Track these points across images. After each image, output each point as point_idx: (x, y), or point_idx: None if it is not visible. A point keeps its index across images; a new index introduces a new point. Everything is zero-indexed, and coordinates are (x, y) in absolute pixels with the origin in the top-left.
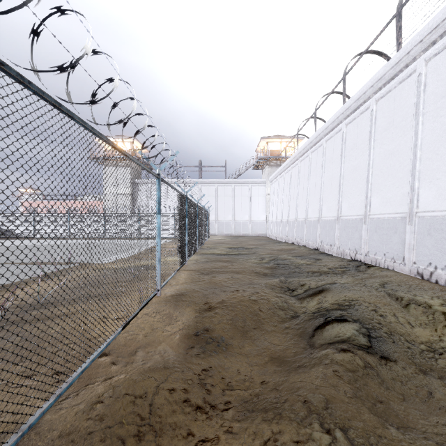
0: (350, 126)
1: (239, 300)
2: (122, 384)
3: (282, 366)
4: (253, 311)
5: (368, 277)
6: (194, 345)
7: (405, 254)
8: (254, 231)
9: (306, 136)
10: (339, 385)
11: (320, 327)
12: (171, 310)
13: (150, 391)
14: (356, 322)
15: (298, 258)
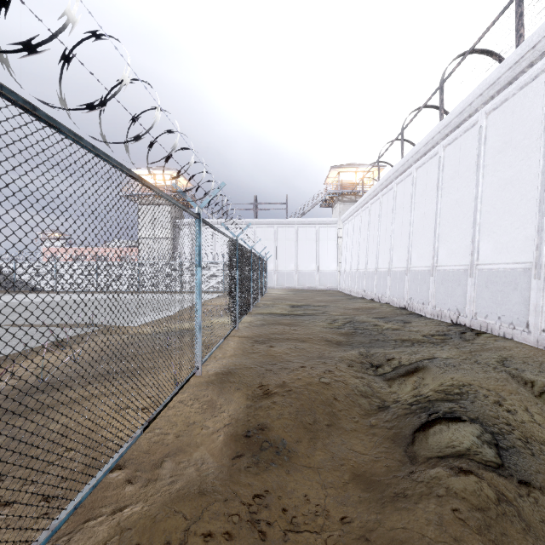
0: (450, 148)
1: (306, 382)
2: (135, 525)
3: (370, 490)
4: (325, 399)
5: (479, 348)
6: (244, 453)
7: (529, 318)
8: (322, 284)
9: (389, 163)
10: (465, 538)
11: (422, 428)
12: (214, 396)
13: (174, 540)
14: (475, 422)
15: (381, 321)
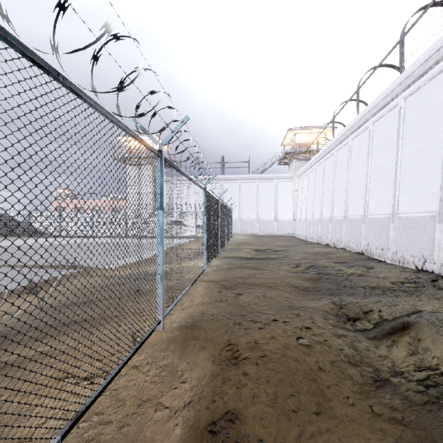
0: (412, 99)
1: (282, 344)
2: None
3: None
4: (308, 370)
5: None
6: None
7: None
8: (280, 230)
9: (341, 123)
10: None
11: None
12: (175, 358)
13: None
14: None
15: (343, 266)
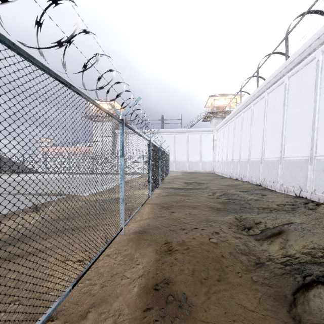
0: (293, 78)
1: (199, 242)
2: None
3: None
4: (215, 257)
5: (323, 216)
6: (153, 306)
7: None
8: (203, 169)
9: (247, 92)
10: None
11: (300, 290)
12: (132, 250)
13: None
14: None
15: (245, 194)
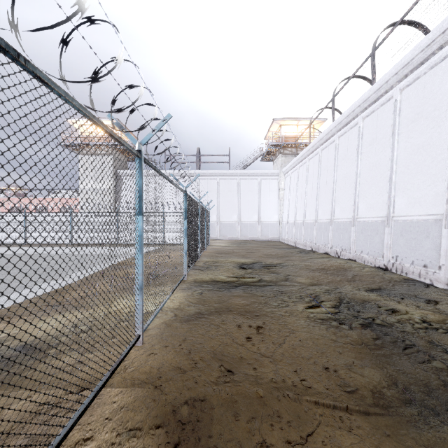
0: None
1: None
2: None
3: None
4: None
5: None
6: None
7: None
8: (264, 235)
9: (337, 109)
10: None
11: None
12: None
13: None
14: None
15: (387, 299)
